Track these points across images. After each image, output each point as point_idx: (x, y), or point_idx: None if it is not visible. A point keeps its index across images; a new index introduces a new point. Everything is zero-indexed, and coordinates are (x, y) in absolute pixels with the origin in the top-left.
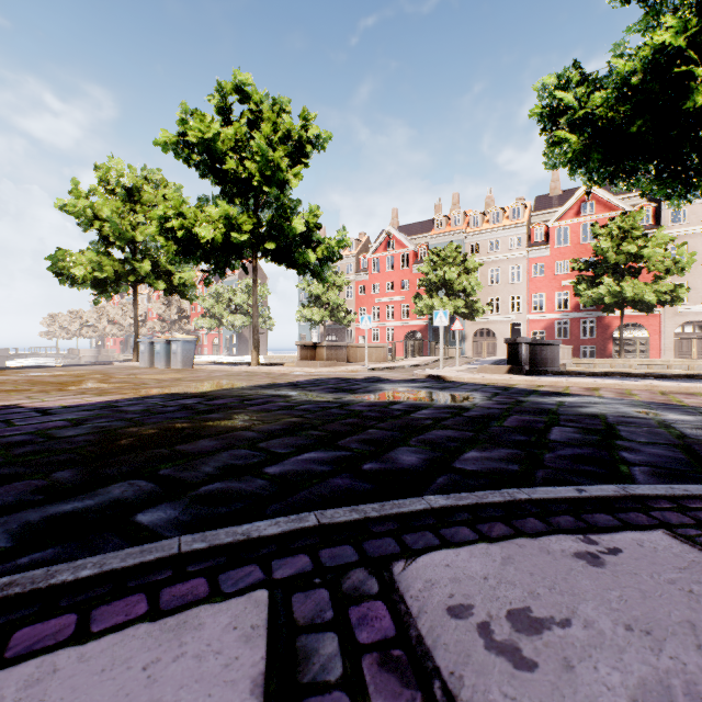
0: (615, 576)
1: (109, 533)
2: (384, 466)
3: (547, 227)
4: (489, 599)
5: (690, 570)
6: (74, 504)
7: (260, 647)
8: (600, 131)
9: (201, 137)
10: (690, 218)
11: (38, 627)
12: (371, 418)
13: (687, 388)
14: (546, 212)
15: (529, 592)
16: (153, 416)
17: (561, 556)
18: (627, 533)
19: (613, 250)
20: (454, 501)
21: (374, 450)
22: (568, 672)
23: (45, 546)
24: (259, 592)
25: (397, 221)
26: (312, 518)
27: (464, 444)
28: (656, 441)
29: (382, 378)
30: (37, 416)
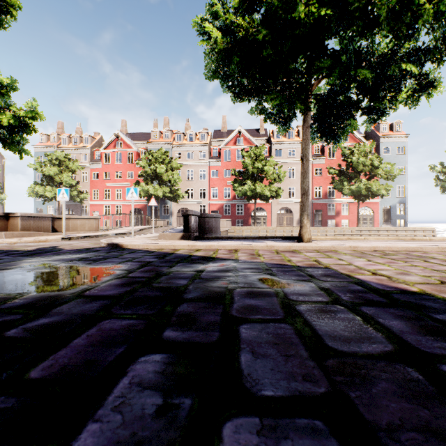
0: None
1: None
2: None
3: (220, 149)
4: None
5: None
6: None
7: None
8: (239, 41)
9: None
10: (283, 155)
11: None
12: None
13: (290, 247)
14: (220, 140)
15: None
16: None
17: None
18: None
19: (251, 165)
20: None
21: None
22: None
23: None
24: None
25: (126, 129)
26: None
27: None
28: (293, 389)
29: (54, 249)
30: None
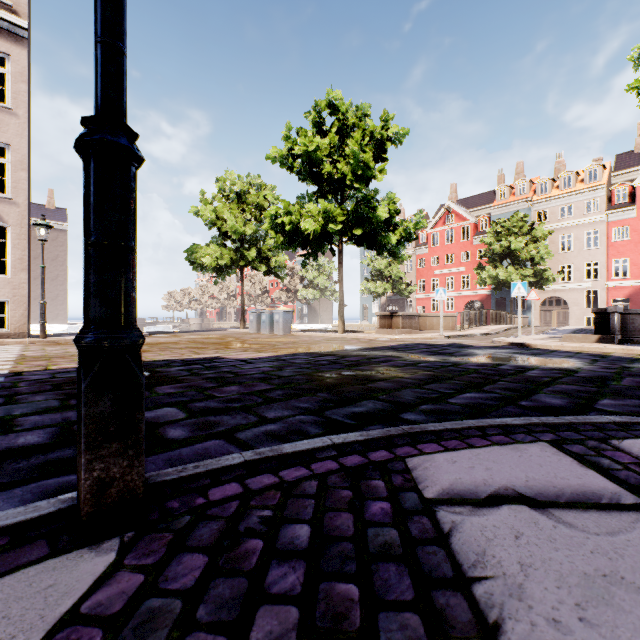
0: None
1: (398, 422)
2: (537, 404)
3: (632, 187)
4: None
5: None
6: (355, 408)
7: (567, 457)
8: None
9: (305, 150)
10: None
11: (447, 442)
12: (491, 374)
13: None
14: (631, 170)
15: None
16: (320, 366)
17: None
18: None
19: None
20: (628, 420)
21: (518, 394)
22: None
23: (373, 424)
24: (541, 443)
25: (456, 195)
26: (534, 419)
27: (594, 395)
28: None
29: (465, 345)
30: (246, 364)
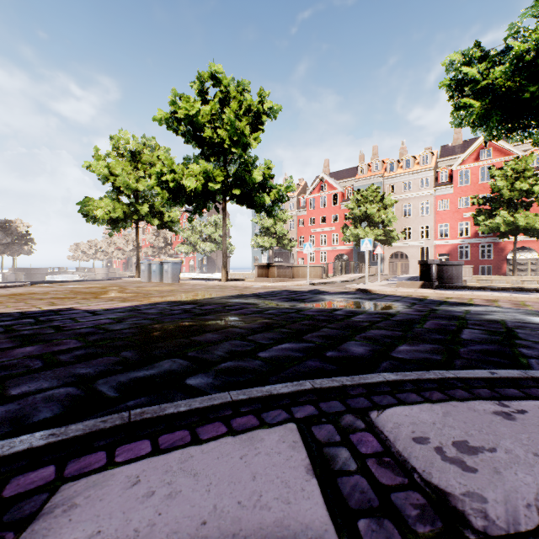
0: (524, 426)
1: (173, 390)
2: (341, 354)
3: (451, 170)
4: (439, 435)
5: None
6: (143, 372)
7: (303, 452)
8: (499, 97)
9: (187, 114)
10: None
11: (170, 436)
12: (322, 320)
13: None
14: (450, 158)
15: (465, 432)
16: (166, 316)
17: (483, 413)
18: (530, 401)
19: (508, 188)
20: (402, 377)
21: (331, 343)
22: (498, 475)
23: (139, 396)
24: (290, 424)
25: (328, 168)
26: (307, 384)
27: (396, 340)
28: None
29: (321, 291)
30: (90, 315)
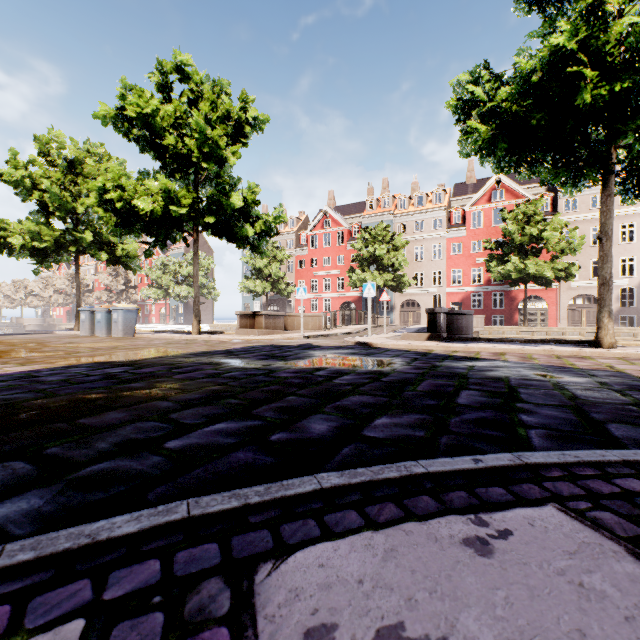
0: (503, 568)
1: None
2: (292, 436)
3: (464, 211)
4: (359, 613)
5: (580, 555)
6: None
7: None
8: (506, 123)
9: (140, 112)
10: (580, 207)
11: None
12: (293, 385)
13: (578, 353)
14: (463, 198)
15: (406, 599)
16: (69, 386)
17: (448, 544)
18: (519, 510)
19: (519, 232)
20: (347, 479)
21: (287, 418)
22: None
23: None
24: (72, 625)
25: (334, 201)
26: (182, 508)
27: (377, 410)
28: (551, 403)
29: (314, 345)
30: None
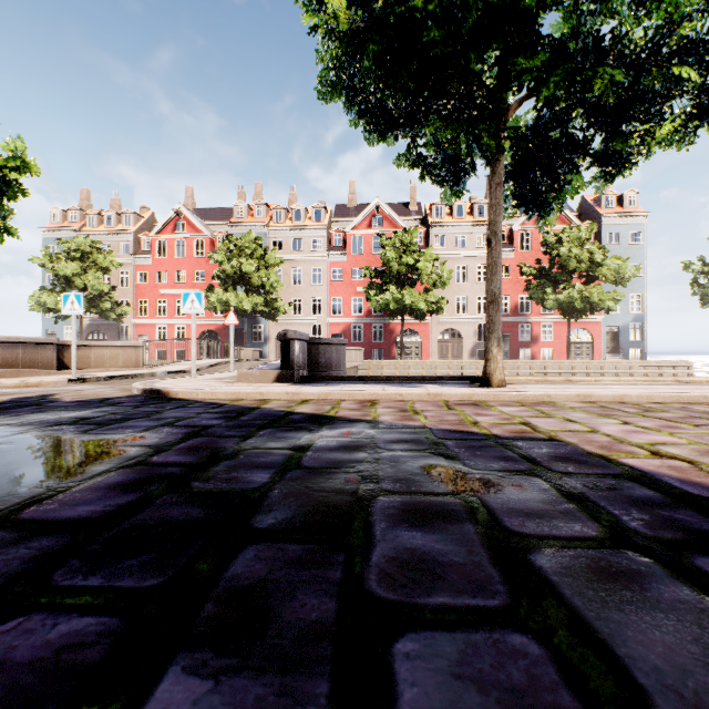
0: None
1: None
2: None
3: (345, 234)
4: None
5: None
6: None
7: None
8: (378, 18)
9: None
10: (448, 244)
11: None
12: None
13: (470, 396)
14: (345, 220)
15: None
16: None
17: None
18: None
19: (397, 261)
20: None
21: None
22: None
23: None
24: None
25: (193, 201)
26: None
27: None
28: None
29: (41, 400)
30: None
